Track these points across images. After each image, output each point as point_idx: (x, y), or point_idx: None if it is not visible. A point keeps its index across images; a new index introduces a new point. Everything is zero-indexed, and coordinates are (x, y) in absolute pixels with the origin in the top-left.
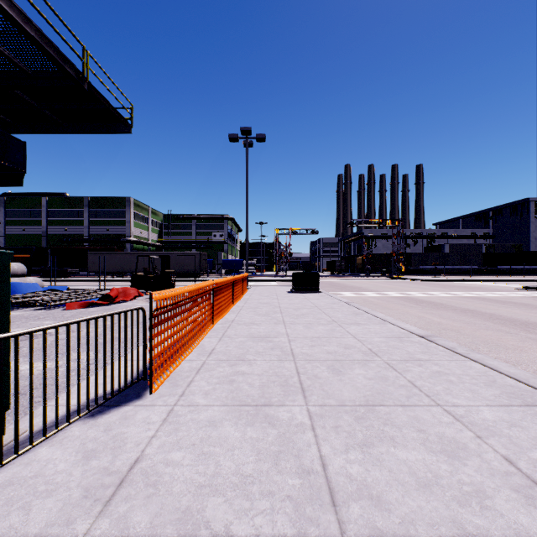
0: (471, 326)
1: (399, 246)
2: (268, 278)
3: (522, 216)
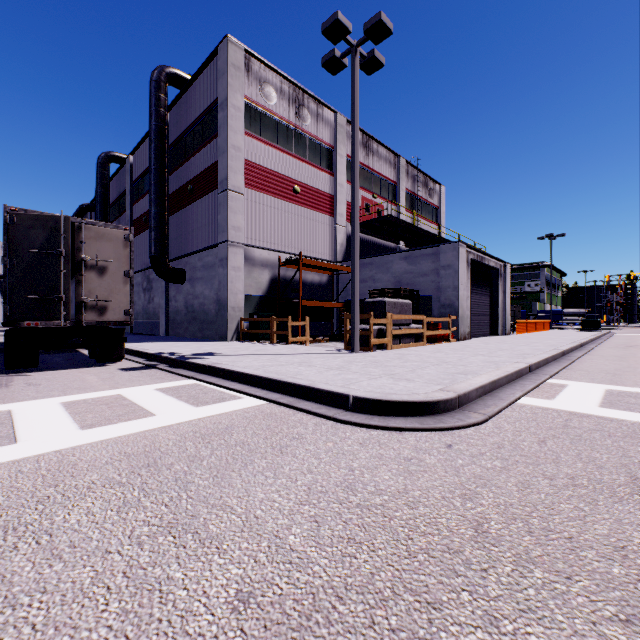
0: None
1: None
2: None
3: None
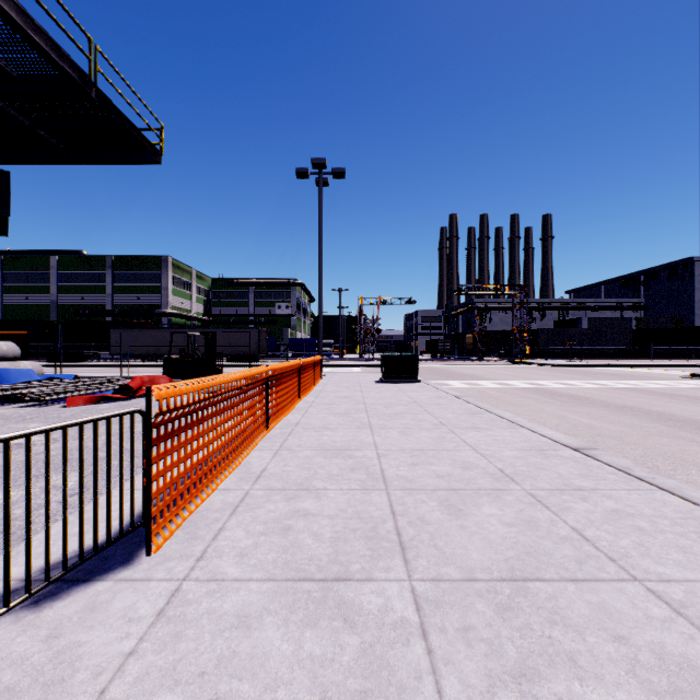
0: (636, 431)
1: (523, 320)
2: (349, 362)
3: (684, 281)
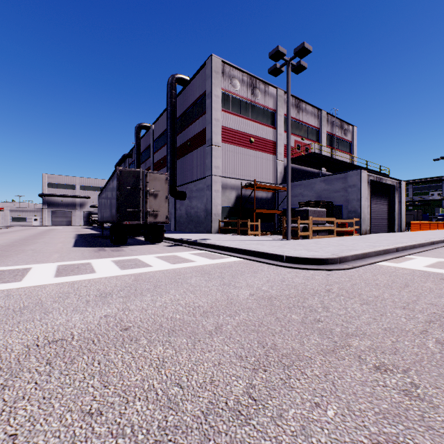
0: None
1: None
2: None
3: None
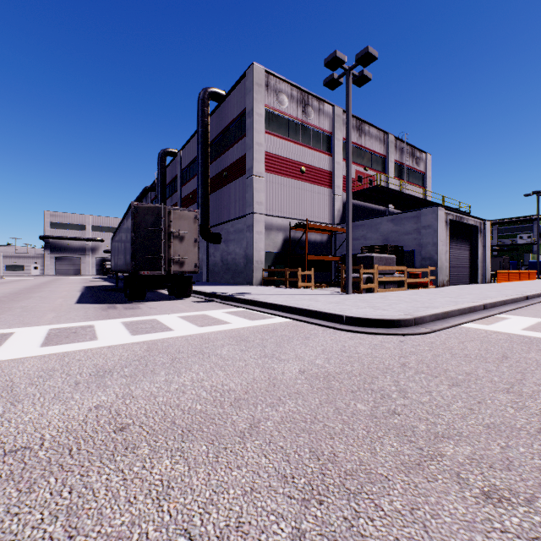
0: None
1: None
2: None
3: None
